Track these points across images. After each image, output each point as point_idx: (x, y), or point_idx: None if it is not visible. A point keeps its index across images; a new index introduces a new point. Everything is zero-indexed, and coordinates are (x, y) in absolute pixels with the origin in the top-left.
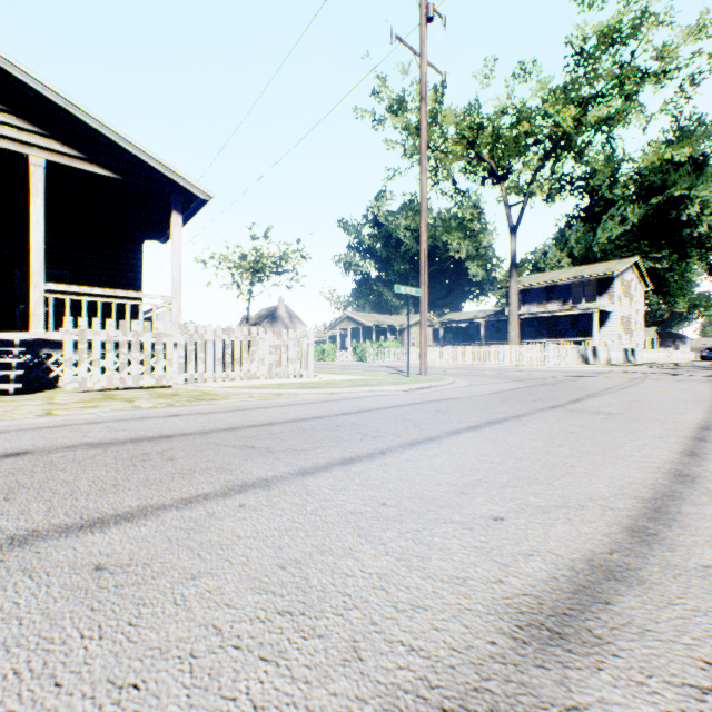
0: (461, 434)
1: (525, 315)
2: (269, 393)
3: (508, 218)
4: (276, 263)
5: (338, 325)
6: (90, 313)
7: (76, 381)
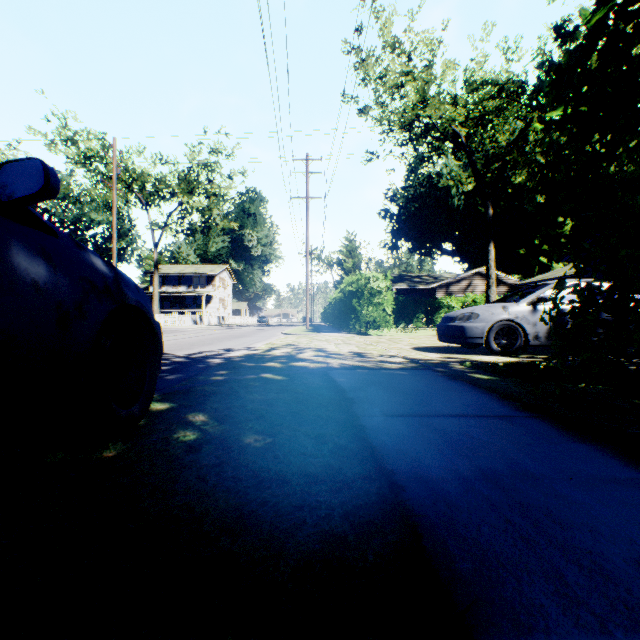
0: None
1: (165, 294)
2: None
3: (154, 238)
4: None
5: None
6: None
7: None
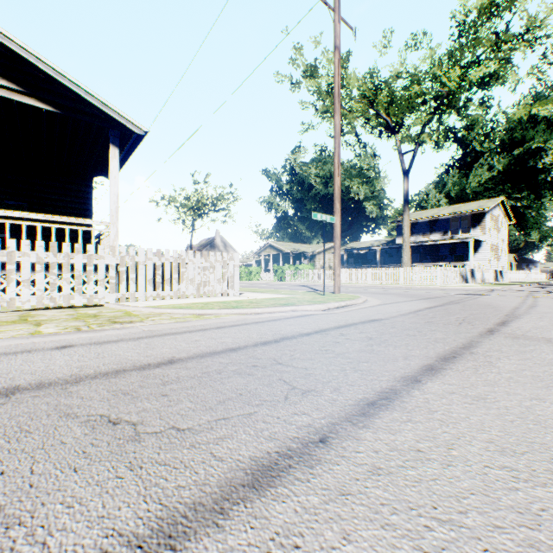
0: (422, 384)
1: (413, 243)
2: (191, 313)
3: (402, 163)
4: (213, 202)
5: (263, 252)
6: (45, 239)
7: (3, 300)
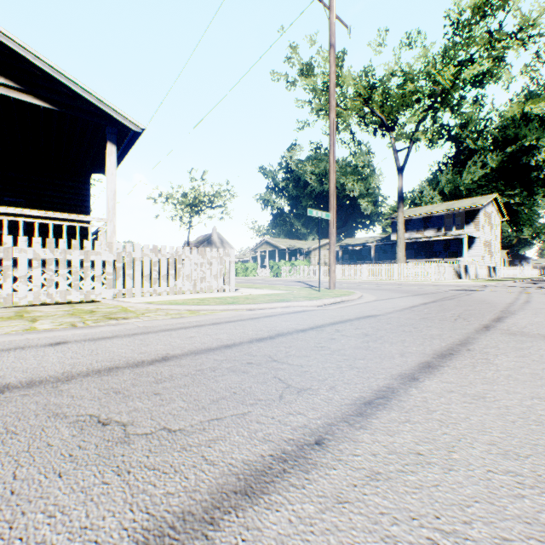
0: (420, 383)
1: (408, 240)
2: (187, 309)
3: (396, 161)
4: (210, 199)
5: (259, 248)
6: (44, 235)
7: (0, 296)
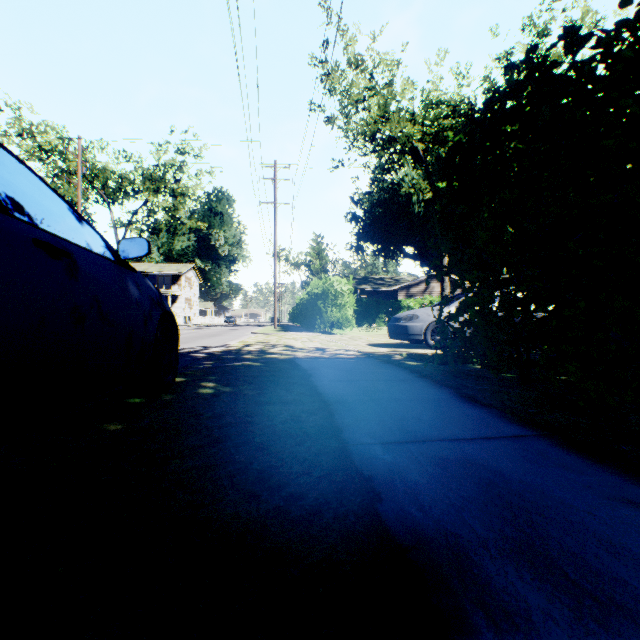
0: None
1: None
2: None
3: (117, 236)
4: None
5: None
6: None
7: None
